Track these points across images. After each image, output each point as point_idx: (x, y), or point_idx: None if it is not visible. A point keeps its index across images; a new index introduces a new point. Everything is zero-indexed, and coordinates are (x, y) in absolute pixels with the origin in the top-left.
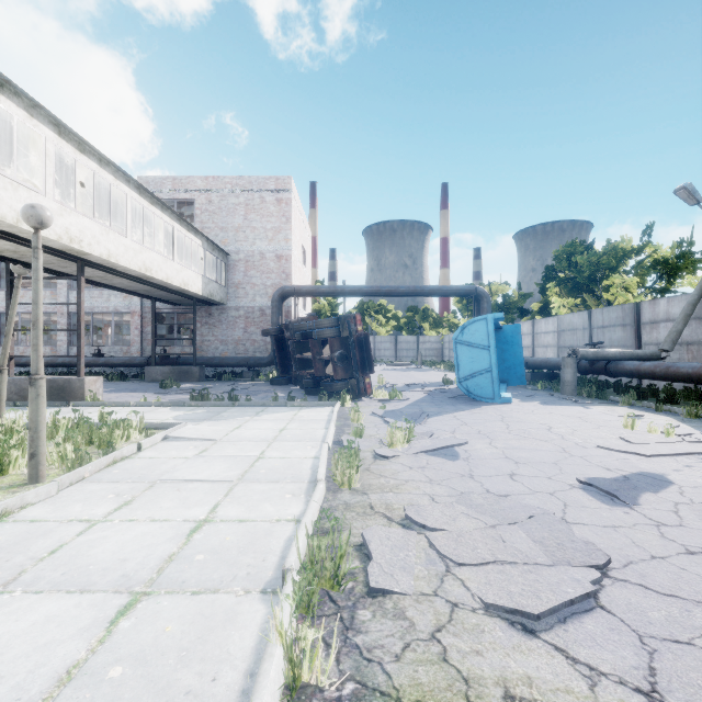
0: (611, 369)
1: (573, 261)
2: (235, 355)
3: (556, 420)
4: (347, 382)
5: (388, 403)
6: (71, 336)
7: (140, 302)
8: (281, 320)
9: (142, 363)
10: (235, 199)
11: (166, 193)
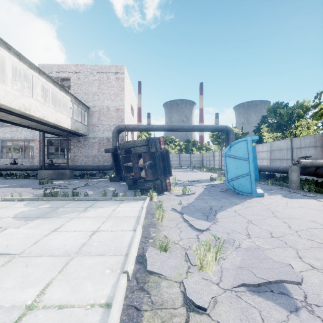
0: (320, 172)
1: (277, 113)
2: (93, 164)
3: (317, 216)
4: (154, 182)
5: (182, 196)
6: (0, 153)
7: (39, 134)
8: (118, 144)
9: (37, 168)
10: (93, 77)
11: (54, 73)
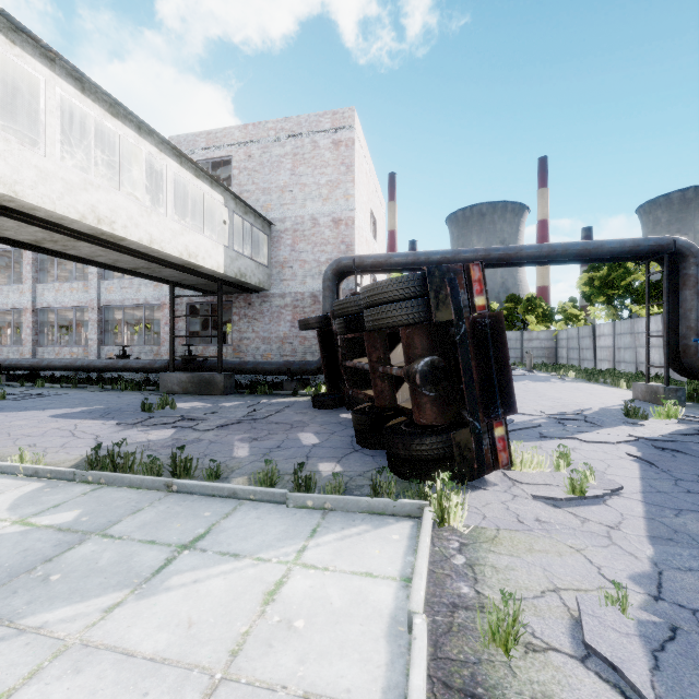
0: None
1: None
2: (279, 358)
3: None
4: (446, 436)
5: (571, 506)
6: (103, 334)
7: None
8: None
9: (162, 368)
10: (279, 148)
11: (199, 153)
